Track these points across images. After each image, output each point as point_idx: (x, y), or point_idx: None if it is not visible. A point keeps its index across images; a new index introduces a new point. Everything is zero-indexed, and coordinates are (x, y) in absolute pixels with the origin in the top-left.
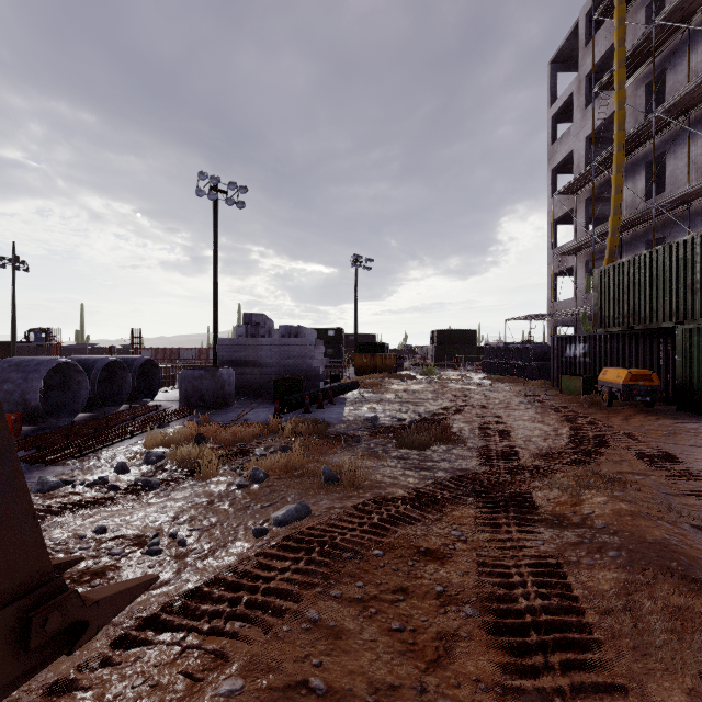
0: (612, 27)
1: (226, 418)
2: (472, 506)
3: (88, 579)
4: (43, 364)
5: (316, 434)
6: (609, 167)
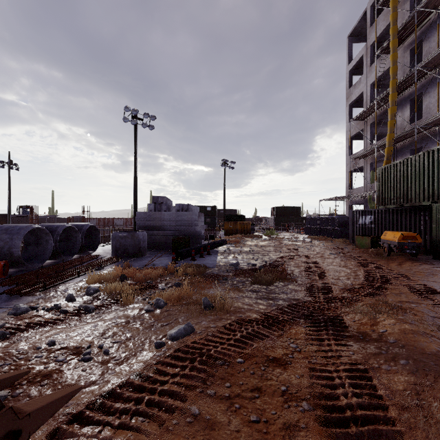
0: (388, 13)
1: (141, 263)
2: (303, 325)
3: (39, 380)
4: (22, 229)
5: (199, 275)
6: (386, 102)
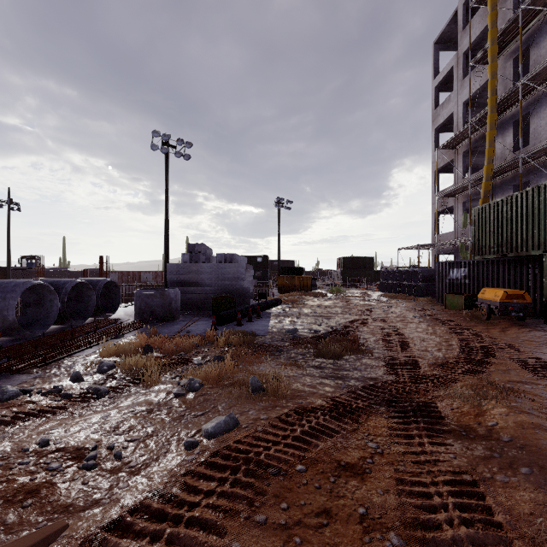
0: (485, 14)
1: (172, 330)
2: (384, 415)
3: (21, 498)
4: (19, 286)
5: (246, 345)
6: (482, 126)
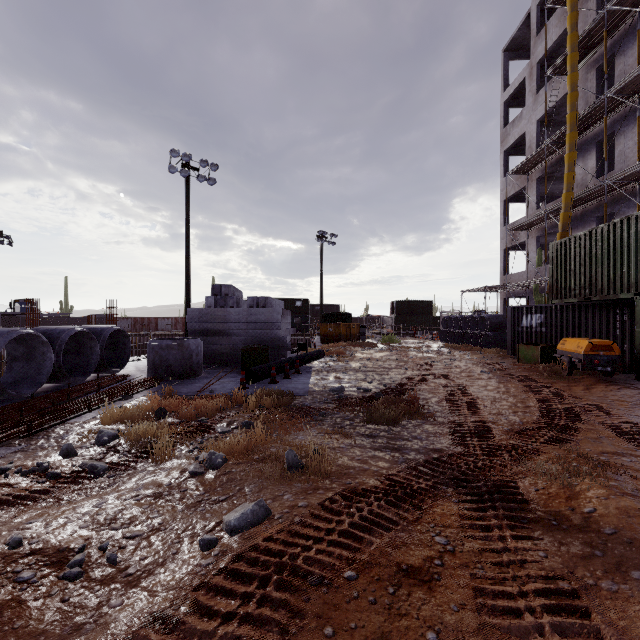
0: (563, 16)
1: (192, 389)
2: (453, 499)
3: None
4: (2, 336)
5: (281, 407)
6: (560, 147)
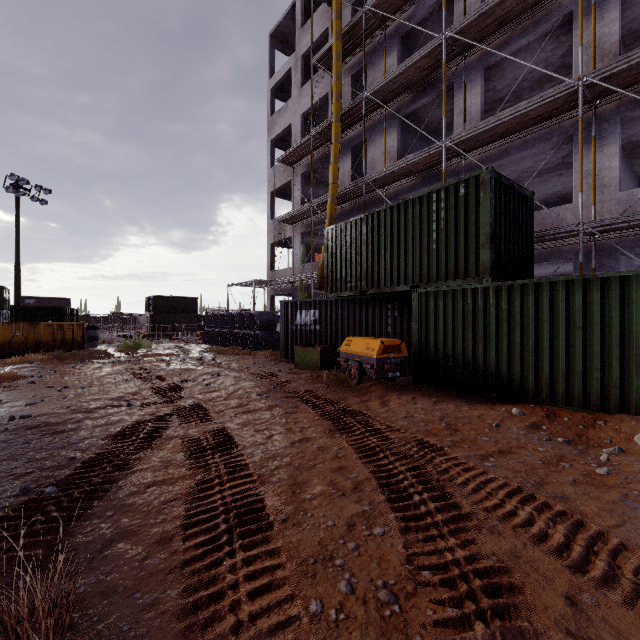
0: (325, 15)
1: None
2: None
3: None
4: None
5: None
6: (323, 144)
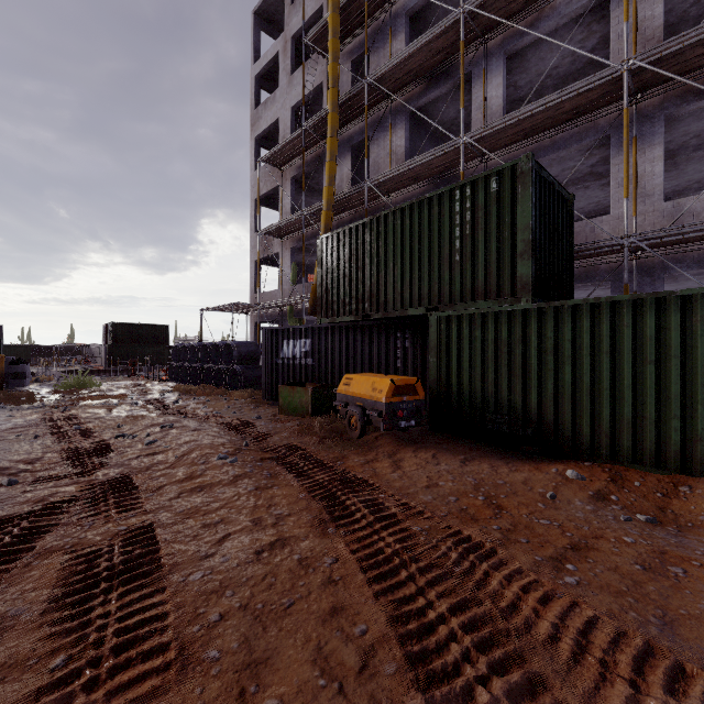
0: None
1: None
2: None
3: None
4: None
5: None
6: (317, 142)
